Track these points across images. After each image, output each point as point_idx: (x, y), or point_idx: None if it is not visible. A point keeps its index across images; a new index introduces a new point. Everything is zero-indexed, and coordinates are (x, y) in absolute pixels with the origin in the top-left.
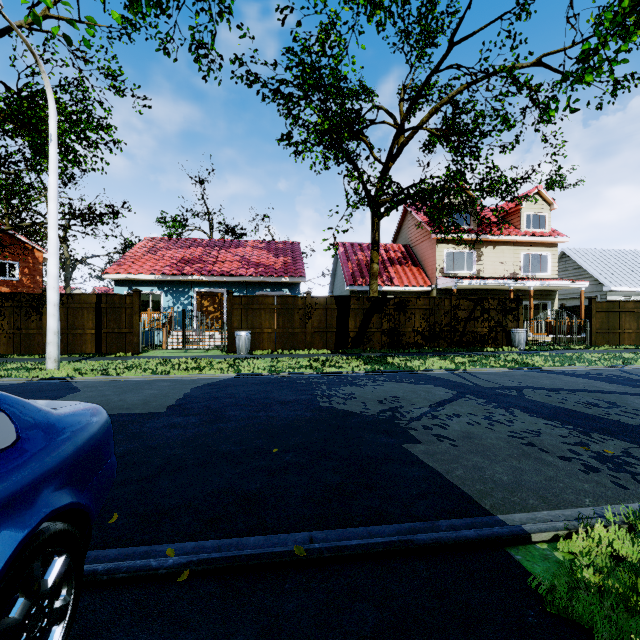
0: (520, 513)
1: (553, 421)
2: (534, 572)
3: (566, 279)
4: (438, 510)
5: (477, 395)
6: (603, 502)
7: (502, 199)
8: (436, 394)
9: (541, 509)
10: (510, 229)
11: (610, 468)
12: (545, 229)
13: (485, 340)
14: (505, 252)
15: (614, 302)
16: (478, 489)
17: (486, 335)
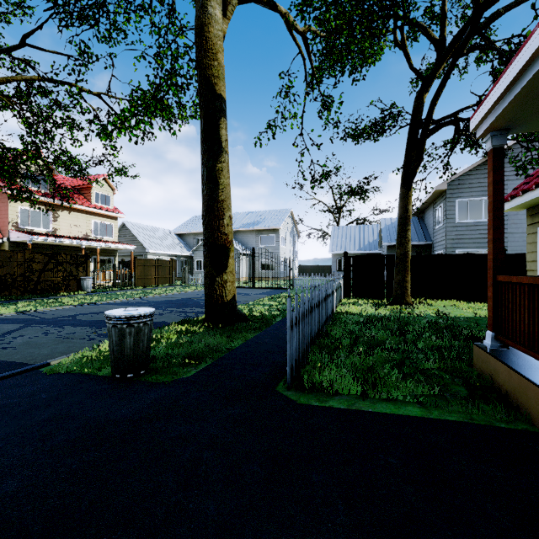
0: (49, 360)
1: (86, 327)
2: (46, 368)
3: (123, 243)
4: (1, 371)
5: (42, 323)
6: (90, 347)
7: (76, 177)
8: (5, 328)
9: (61, 356)
10: (84, 200)
11: (101, 337)
12: (110, 206)
13: (59, 287)
14: (79, 218)
15: (148, 260)
16: (28, 359)
17: (60, 283)
